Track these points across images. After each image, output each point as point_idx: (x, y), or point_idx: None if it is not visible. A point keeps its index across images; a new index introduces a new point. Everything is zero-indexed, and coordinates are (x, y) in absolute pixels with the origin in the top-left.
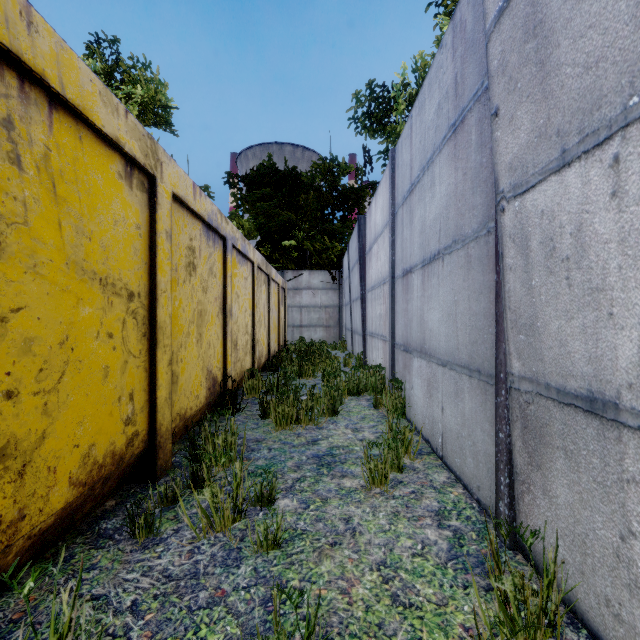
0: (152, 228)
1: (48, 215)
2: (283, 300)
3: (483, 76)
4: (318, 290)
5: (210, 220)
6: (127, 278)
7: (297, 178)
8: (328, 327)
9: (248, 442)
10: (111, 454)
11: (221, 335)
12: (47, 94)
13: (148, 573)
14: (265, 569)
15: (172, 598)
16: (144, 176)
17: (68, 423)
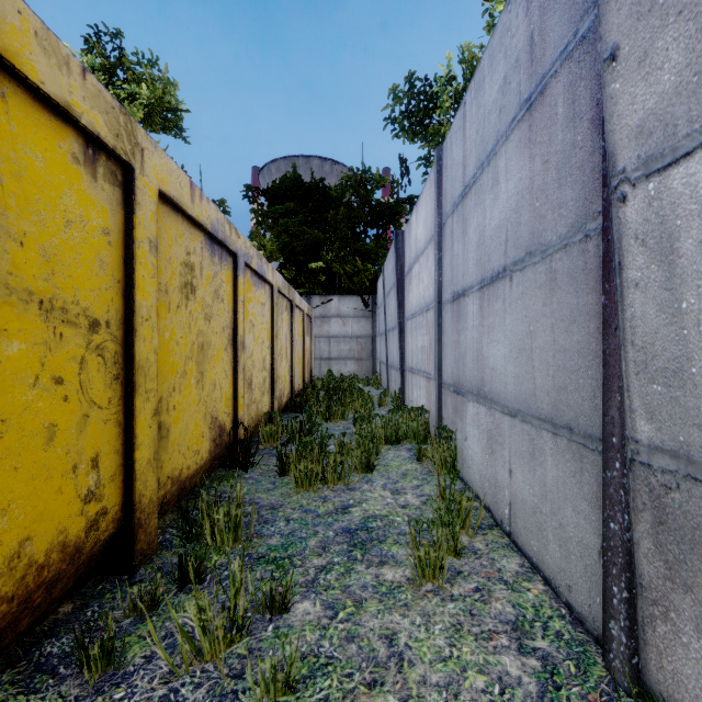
0: (128, 235)
1: None
2: (309, 329)
3: (577, 22)
4: (349, 318)
5: (215, 231)
6: (88, 301)
7: (325, 191)
8: (360, 360)
9: (261, 510)
10: (60, 547)
11: (230, 373)
12: None
13: None
14: None
15: None
16: (116, 164)
17: None
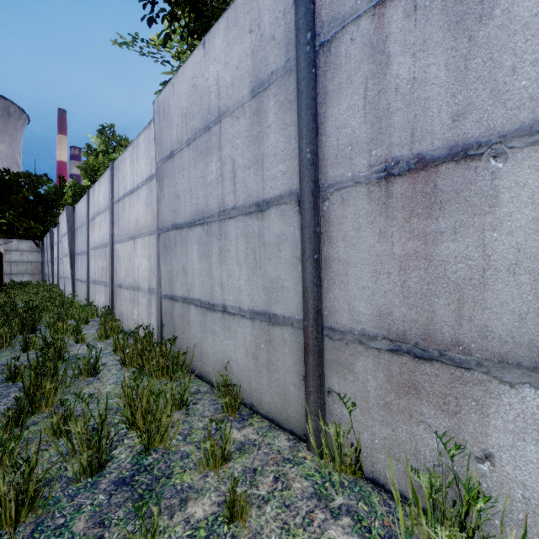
0: None
1: None
2: (2, 260)
3: None
4: (25, 252)
5: None
6: None
7: (10, 187)
8: (33, 274)
9: None
10: None
11: None
12: None
13: None
14: None
15: None
16: None
17: None
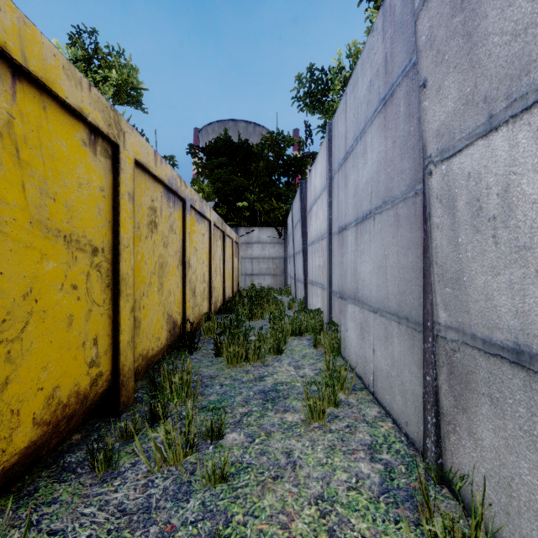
0: (115, 190)
1: (11, 177)
2: (237, 253)
3: (411, 53)
4: (267, 244)
5: (170, 184)
6: (91, 235)
7: (249, 149)
8: (275, 275)
9: (203, 378)
10: (75, 394)
11: (181, 284)
12: (10, 66)
13: (104, 507)
14: (212, 503)
15: (124, 533)
16: (108, 144)
17: (32, 368)
